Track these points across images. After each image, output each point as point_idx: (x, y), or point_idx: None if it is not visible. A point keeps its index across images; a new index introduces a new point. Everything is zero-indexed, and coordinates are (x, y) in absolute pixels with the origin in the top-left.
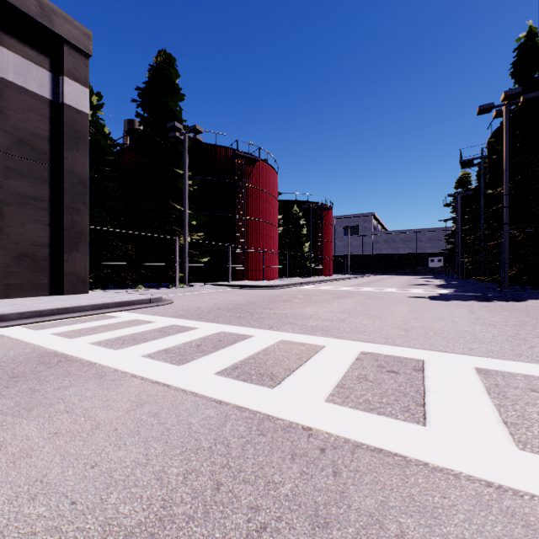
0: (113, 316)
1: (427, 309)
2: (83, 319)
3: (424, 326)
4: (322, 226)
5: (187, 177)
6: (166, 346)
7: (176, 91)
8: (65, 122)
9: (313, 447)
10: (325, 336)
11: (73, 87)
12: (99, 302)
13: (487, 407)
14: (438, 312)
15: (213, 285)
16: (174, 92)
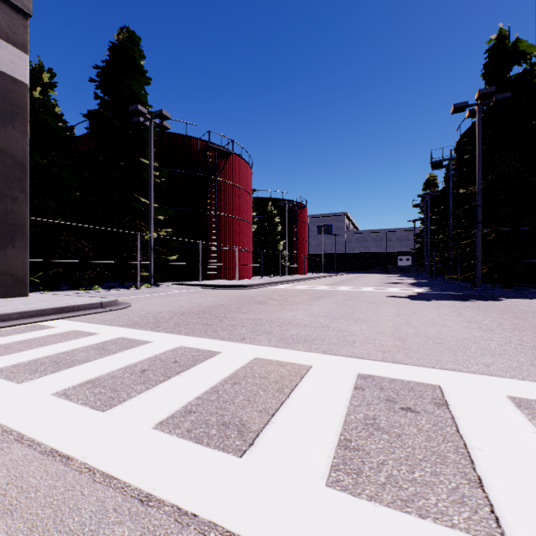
0: (46, 326)
1: (412, 311)
2: (3, 332)
3: (418, 333)
4: (296, 225)
5: (152, 166)
6: (97, 374)
7: (141, 73)
8: None
9: None
10: (309, 350)
11: (7, 50)
12: (31, 309)
13: None
14: (425, 315)
15: (182, 285)
16: (139, 74)
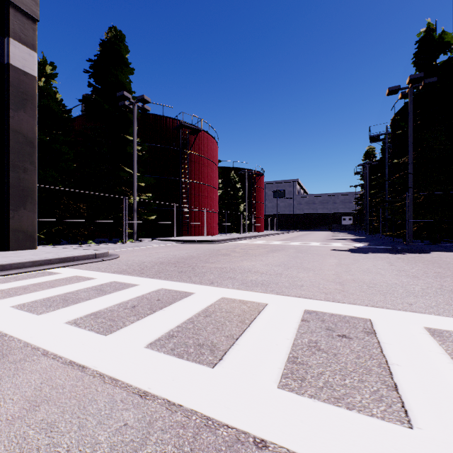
0: (53, 272)
1: (352, 261)
2: (20, 276)
3: (355, 279)
4: (255, 190)
5: (135, 142)
6: (98, 308)
7: (126, 65)
8: (10, 82)
9: None
10: (266, 292)
11: (20, 49)
12: (41, 258)
13: None
14: (363, 265)
15: (160, 240)
16: (124, 65)
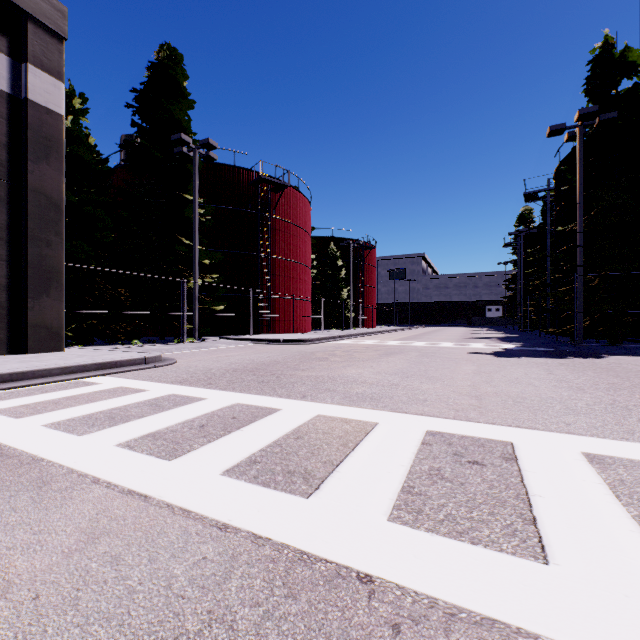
0: (90, 382)
1: (496, 369)
2: (47, 388)
3: (498, 391)
4: (363, 269)
5: (197, 203)
6: (155, 428)
7: (183, 96)
8: (29, 124)
9: (379, 622)
10: (376, 408)
11: (41, 78)
12: (73, 364)
13: (624, 521)
14: (510, 373)
15: (231, 340)
16: (181, 97)
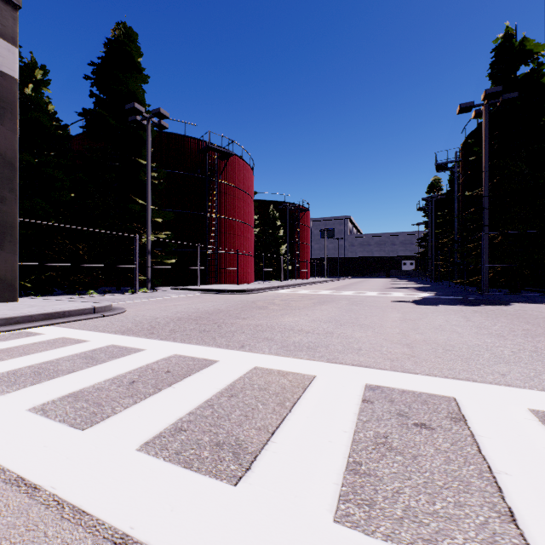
0: (33, 333)
1: (419, 316)
2: None
3: (427, 339)
4: (299, 228)
5: (150, 167)
6: (81, 386)
7: (138, 71)
8: None
9: None
10: (313, 358)
11: None
12: (18, 314)
13: None
14: (433, 320)
15: (181, 290)
16: (136, 71)
